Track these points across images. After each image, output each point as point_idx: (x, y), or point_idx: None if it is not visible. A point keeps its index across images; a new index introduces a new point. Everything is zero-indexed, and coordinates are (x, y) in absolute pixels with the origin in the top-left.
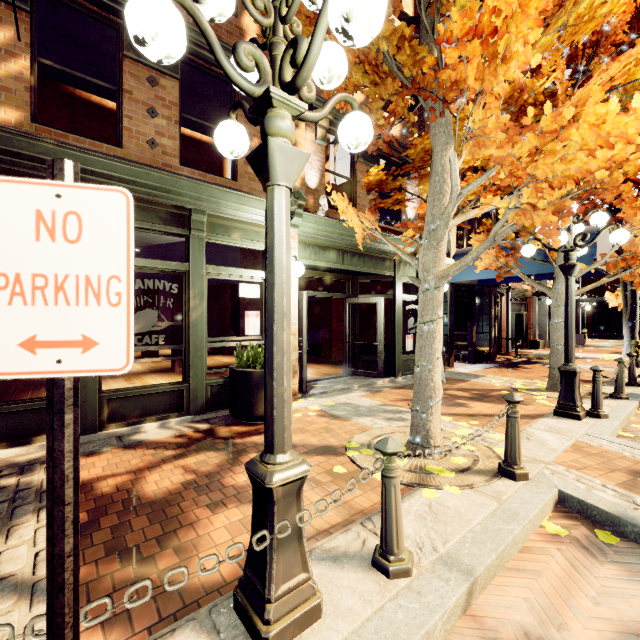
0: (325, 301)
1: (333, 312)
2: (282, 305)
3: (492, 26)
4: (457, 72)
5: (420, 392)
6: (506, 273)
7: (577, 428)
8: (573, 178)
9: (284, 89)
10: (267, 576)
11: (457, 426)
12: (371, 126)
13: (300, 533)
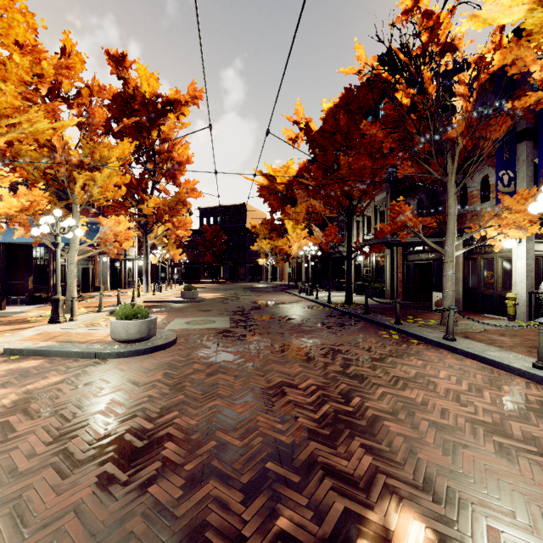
0: None
1: None
2: None
3: None
4: None
5: None
6: (41, 241)
7: (53, 327)
8: None
9: None
10: None
11: None
12: None
13: None
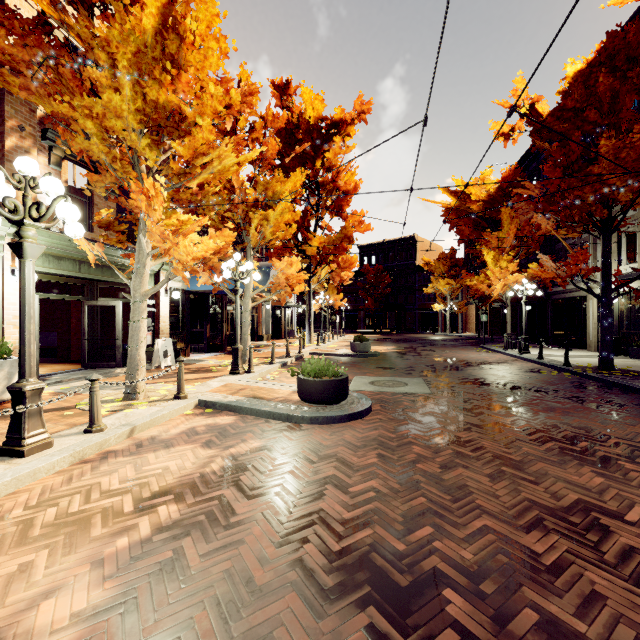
0: (62, 301)
1: (72, 312)
2: (31, 313)
3: (148, 194)
4: (137, 203)
5: (131, 363)
6: (219, 288)
7: (235, 378)
8: (186, 262)
9: (32, 220)
10: (23, 429)
11: (165, 386)
12: (83, 230)
13: (41, 413)
